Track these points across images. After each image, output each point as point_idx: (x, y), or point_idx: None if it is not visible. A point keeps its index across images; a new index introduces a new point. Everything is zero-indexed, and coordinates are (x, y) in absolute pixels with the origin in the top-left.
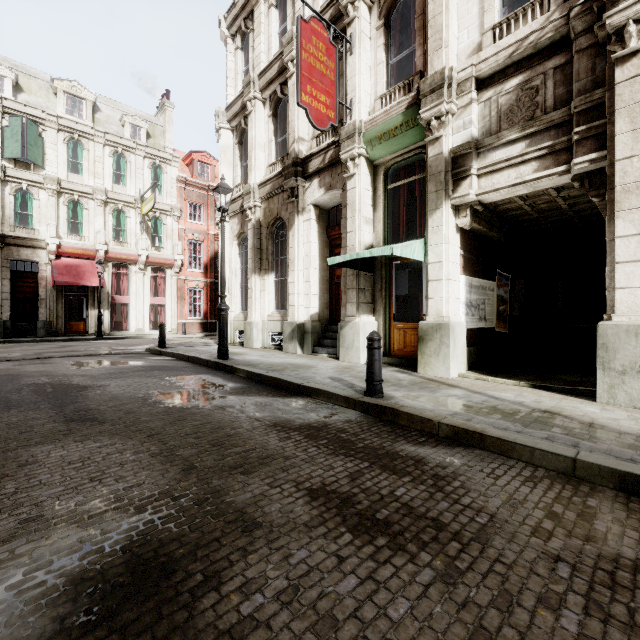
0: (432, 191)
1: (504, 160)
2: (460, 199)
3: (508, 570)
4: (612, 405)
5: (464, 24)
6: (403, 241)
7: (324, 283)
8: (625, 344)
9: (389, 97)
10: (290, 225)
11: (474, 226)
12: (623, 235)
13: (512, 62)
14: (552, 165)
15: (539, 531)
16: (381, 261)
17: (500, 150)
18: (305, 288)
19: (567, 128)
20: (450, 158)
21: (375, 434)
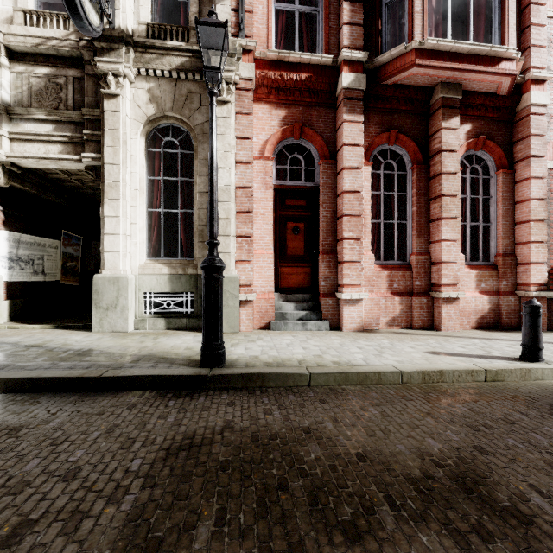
0: None
1: (34, 134)
2: None
3: None
4: (101, 332)
5: None
6: None
7: None
8: (108, 289)
9: None
10: None
11: (18, 186)
12: (109, 215)
13: (41, 52)
14: (73, 152)
15: None
16: None
17: (32, 124)
18: None
19: (83, 128)
20: None
21: None
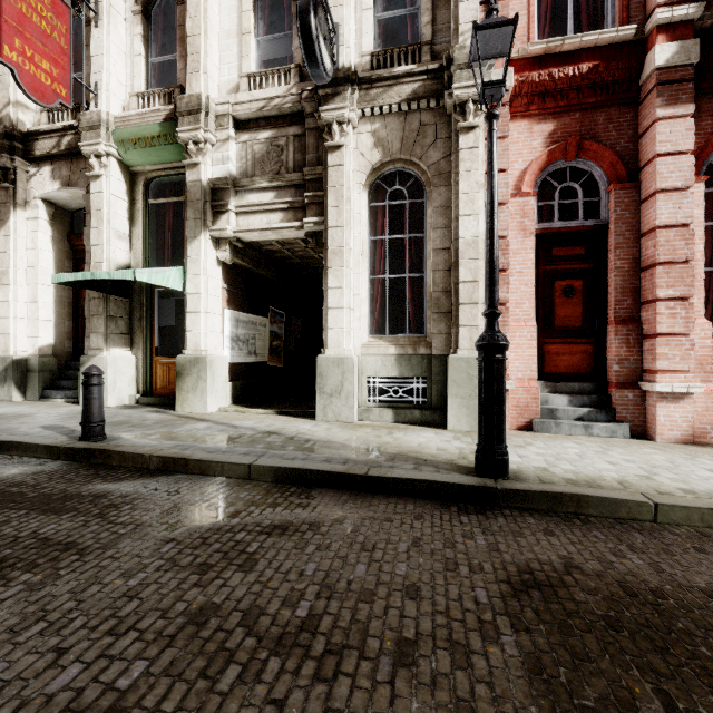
0: (191, 218)
1: (258, 204)
2: (218, 232)
3: (114, 561)
4: (325, 421)
5: (225, 58)
6: (169, 266)
7: (64, 306)
8: (332, 372)
9: (148, 99)
10: (2, 220)
11: (238, 262)
12: (332, 287)
13: (264, 116)
14: (293, 219)
15: (175, 525)
16: (141, 286)
17: (255, 194)
18: (30, 311)
19: (303, 191)
20: (210, 188)
21: (66, 480)
